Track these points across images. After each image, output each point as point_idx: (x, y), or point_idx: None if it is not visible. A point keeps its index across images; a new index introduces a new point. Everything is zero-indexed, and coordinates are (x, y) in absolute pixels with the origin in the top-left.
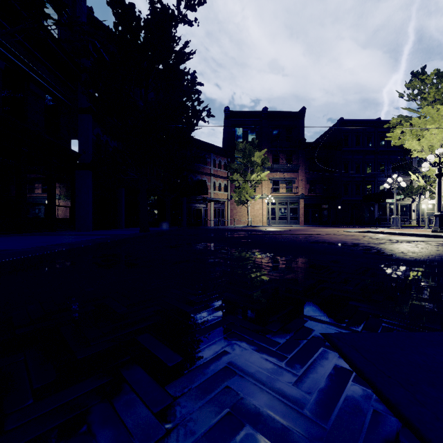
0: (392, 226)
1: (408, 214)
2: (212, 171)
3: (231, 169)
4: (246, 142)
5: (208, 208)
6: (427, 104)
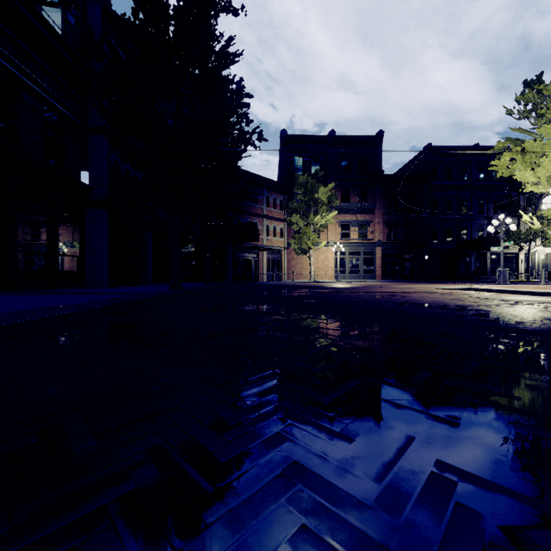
0: (498, 282)
1: (513, 266)
2: (264, 211)
3: (289, 208)
4: (307, 175)
5: (260, 259)
6: (545, 123)
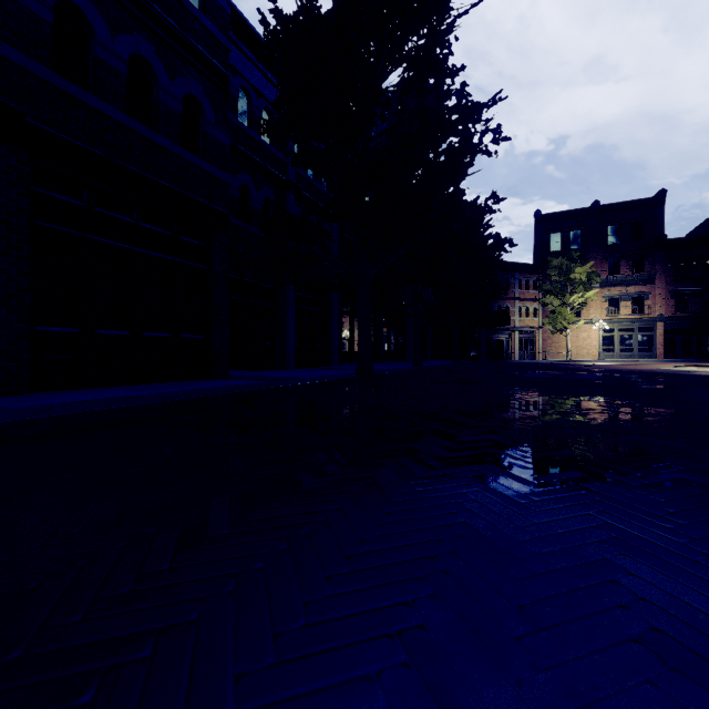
0: None
1: None
2: (516, 294)
3: (542, 290)
4: (565, 251)
5: (512, 339)
6: None
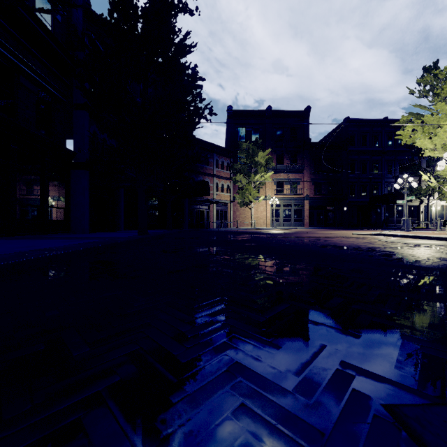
0: (402, 229)
1: (416, 216)
2: (214, 171)
3: (234, 169)
4: (249, 142)
5: (211, 210)
6: (440, 101)
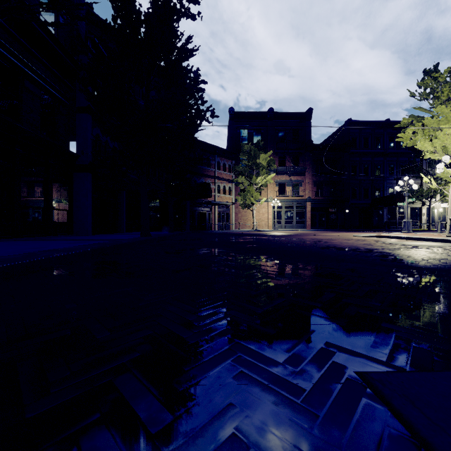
0: (403, 230)
1: (417, 218)
2: (216, 173)
3: (236, 171)
4: (251, 144)
5: (212, 212)
6: (440, 104)
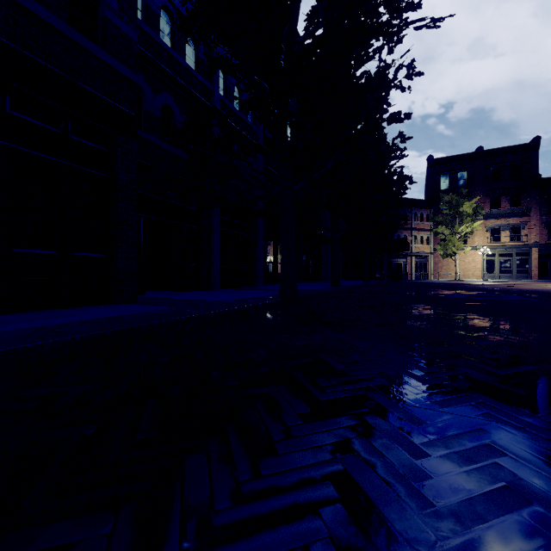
0: None
1: None
2: (412, 225)
3: (435, 222)
4: (453, 189)
5: (409, 262)
6: None
